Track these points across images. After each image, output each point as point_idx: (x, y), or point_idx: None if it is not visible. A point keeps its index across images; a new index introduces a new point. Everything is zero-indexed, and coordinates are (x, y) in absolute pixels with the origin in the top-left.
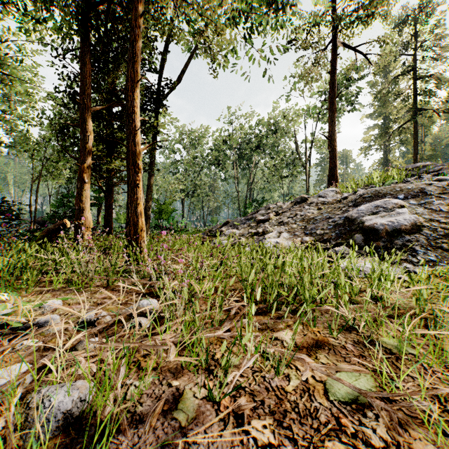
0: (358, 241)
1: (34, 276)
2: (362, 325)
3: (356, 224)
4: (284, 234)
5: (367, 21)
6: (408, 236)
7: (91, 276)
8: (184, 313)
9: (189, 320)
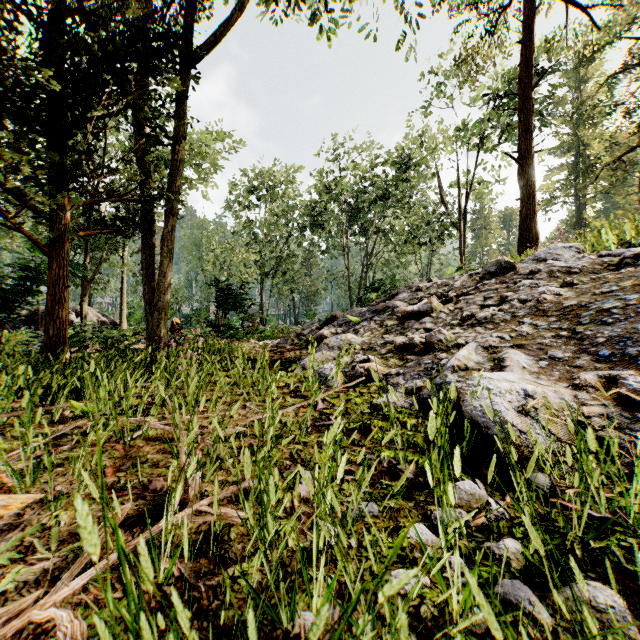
0: None
1: None
2: None
3: None
4: (516, 356)
5: None
6: None
7: None
8: None
9: None
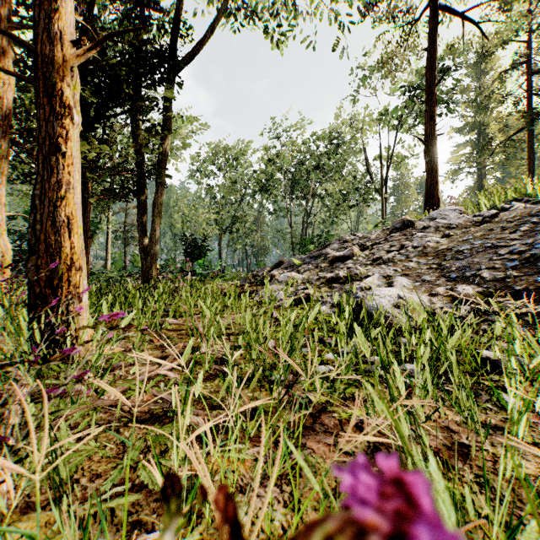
0: None
1: None
2: None
3: None
4: (401, 280)
5: None
6: None
7: None
8: None
9: None
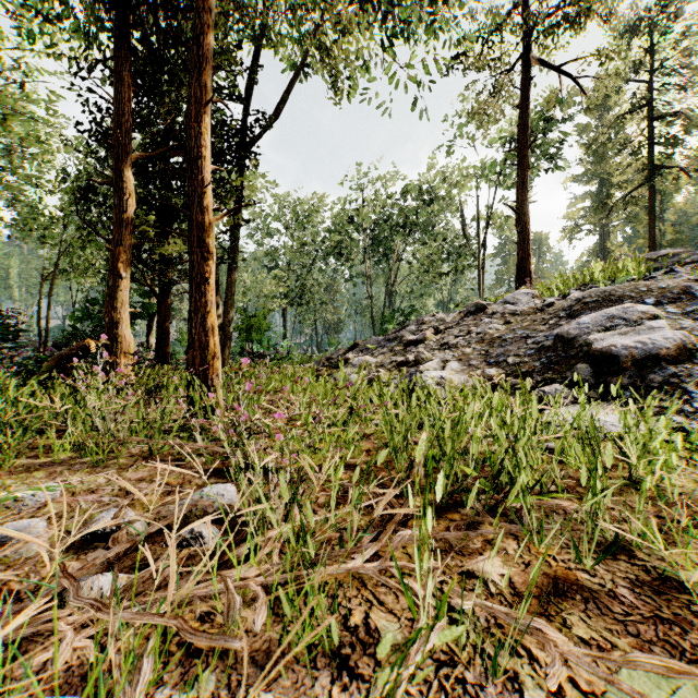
0: (582, 376)
1: (19, 437)
2: (696, 574)
3: (577, 347)
4: (452, 364)
5: (579, 23)
6: (671, 366)
7: (122, 437)
8: (286, 513)
9: (294, 529)
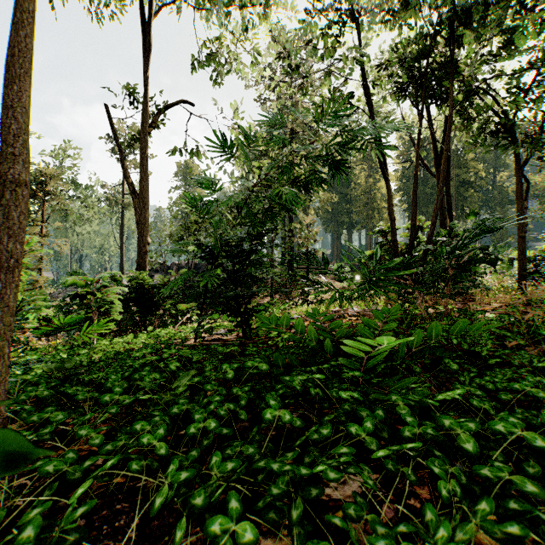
0: None
1: None
2: None
3: None
4: None
5: None
6: None
7: None
8: None
9: None
